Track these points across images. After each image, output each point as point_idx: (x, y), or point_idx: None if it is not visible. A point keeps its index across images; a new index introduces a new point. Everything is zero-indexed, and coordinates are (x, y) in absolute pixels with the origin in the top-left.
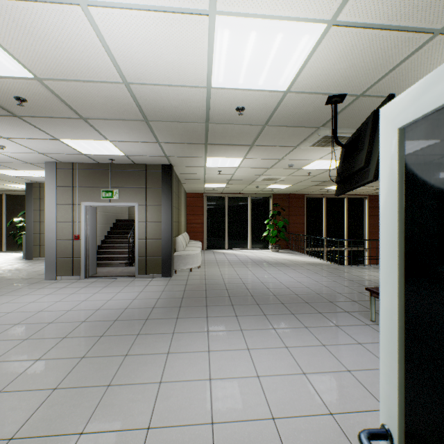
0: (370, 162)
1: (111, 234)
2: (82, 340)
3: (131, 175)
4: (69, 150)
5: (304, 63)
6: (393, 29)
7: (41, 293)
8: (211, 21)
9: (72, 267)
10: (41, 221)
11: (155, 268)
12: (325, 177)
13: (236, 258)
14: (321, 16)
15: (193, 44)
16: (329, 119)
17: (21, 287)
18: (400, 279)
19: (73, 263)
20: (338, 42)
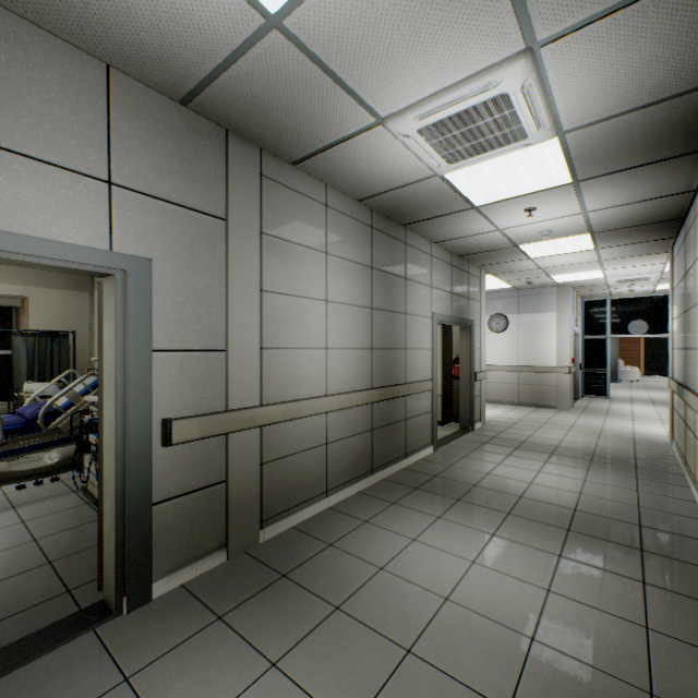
0: None
1: None
2: None
3: None
4: None
5: None
6: None
7: None
8: None
9: None
10: None
11: None
12: None
13: None
14: None
15: None
16: None
17: None
18: None
19: None
20: None
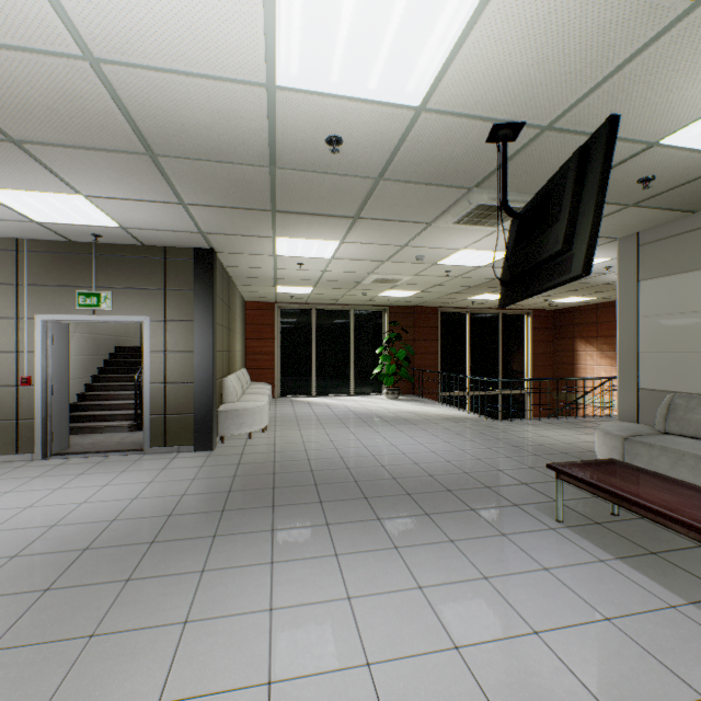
0: (573, 243)
1: (105, 374)
2: None
3: (136, 265)
4: (3, 213)
5: (456, 45)
6: None
7: None
8: None
9: (16, 438)
10: None
11: (182, 434)
12: (471, 279)
13: (330, 411)
14: None
15: None
16: (490, 173)
17: None
18: None
19: (17, 431)
20: None
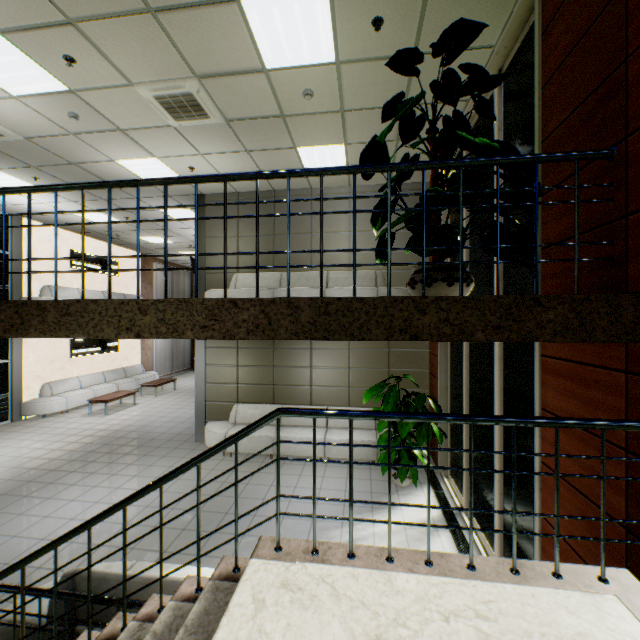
0: None
1: None
2: None
3: None
4: None
5: None
6: None
7: None
8: None
9: None
10: None
11: None
12: None
13: None
14: None
15: None
16: None
17: None
18: None
19: None
20: None
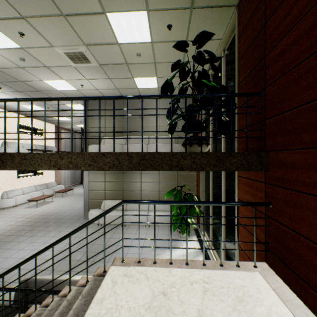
0: None
1: None
2: None
3: None
4: None
5: None
6: None
7: None
8: None
9: None
10: None
11: None
12: None
13: None
14: None
15: None
16: None
17: None
18: None
19: None
20: None
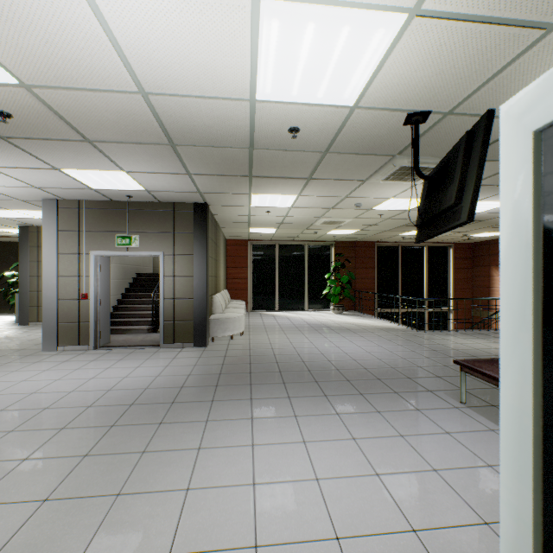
0: (462, 199)
1: (130, 292)
2: (86, 432)
3: (155, 216)
4: (73, 184)
5: (377, 68)
6: (495, 22)
7: (36, 368)
8: (254, 7)
9: (78, 334)
10: (39, 275)
11: (185, 335)
12: (400, 220)
13: (290, 322)
14: (401, 2)
15: (230, 39)
16: (408, 145)
17: (11, 361)
18: (536, 363)
19: (79, 330)
20: (423, 40)
